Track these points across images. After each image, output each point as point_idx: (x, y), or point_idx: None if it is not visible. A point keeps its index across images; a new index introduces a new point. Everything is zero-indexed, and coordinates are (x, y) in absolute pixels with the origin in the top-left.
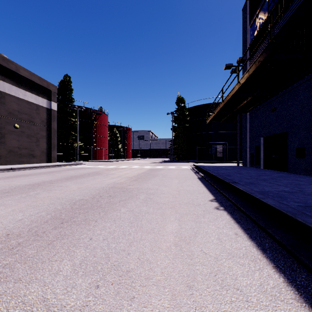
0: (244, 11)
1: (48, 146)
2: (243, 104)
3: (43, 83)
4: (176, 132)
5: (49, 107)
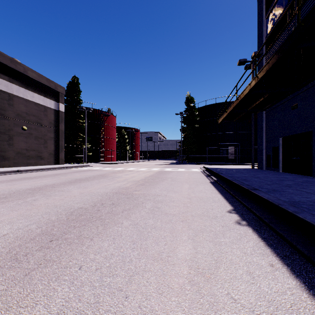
0: (260, 2)
1: (55, 148)
2: (260, 101)
3: (51, 84)
4: (185, 133)
5: (57, 109)
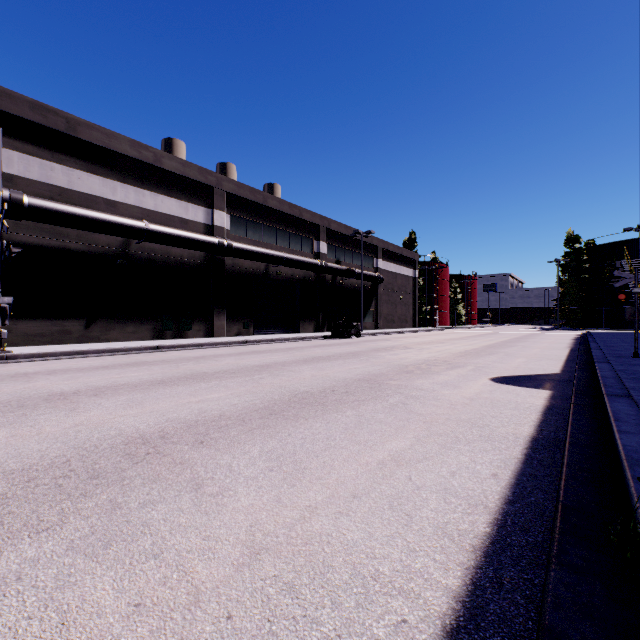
0: None
1: (413, 313)
2: None
3: (412, 255)
4: (564, 286)
5: (413, 276)
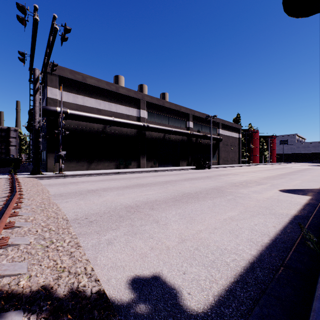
0: None
1: (238, 156)
2: None
3: (237, 126)
4: None
5: (238, 137)
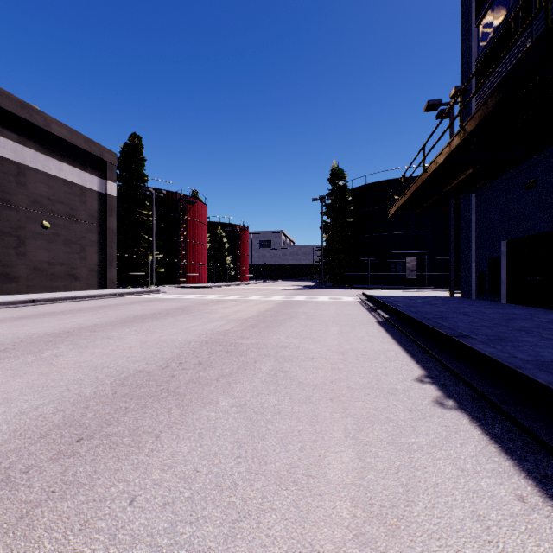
0: None
1: (100, 261)
2: (467, 175)
3: (92, 147)
4: (329, 233)
5: (103, 191)
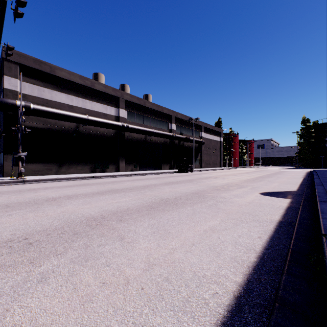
0: None
1: (219, 160)
2: None
3: (219, 130)
4: (301, 145)
5: (220, 141)
